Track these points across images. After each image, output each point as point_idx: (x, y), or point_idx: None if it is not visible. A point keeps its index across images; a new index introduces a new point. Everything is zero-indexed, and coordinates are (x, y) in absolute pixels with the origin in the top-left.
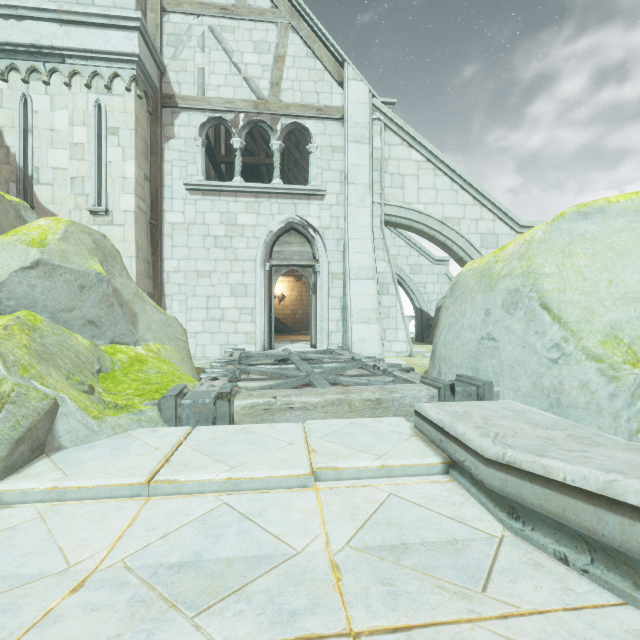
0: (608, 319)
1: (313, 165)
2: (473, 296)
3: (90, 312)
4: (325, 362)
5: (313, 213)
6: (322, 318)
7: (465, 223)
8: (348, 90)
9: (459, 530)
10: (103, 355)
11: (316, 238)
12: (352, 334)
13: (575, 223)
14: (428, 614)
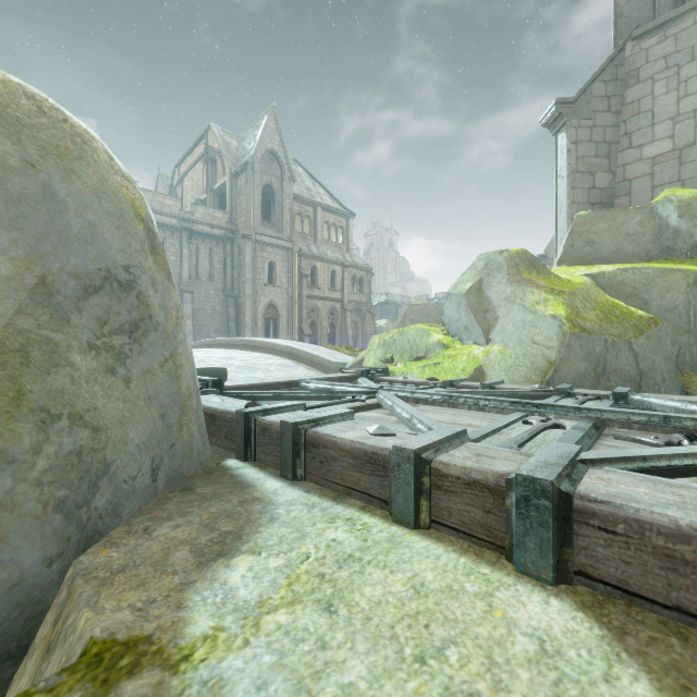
0: None
1: None
2: None
3: (464, 320)
4: (534, 423)
5: None
6: None
7: None
8: None
9: None
10: (435, 349)
11: None
12: None
13: None
14: None
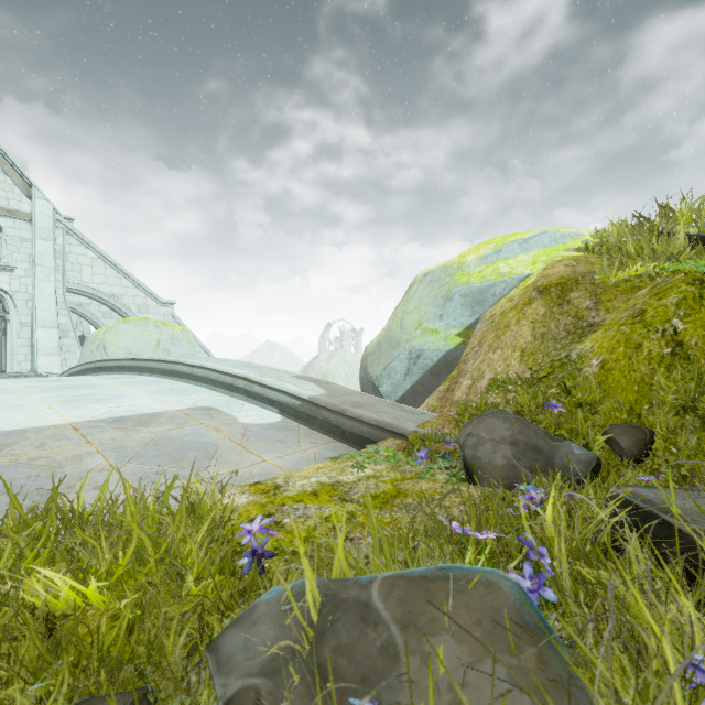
0: (120, 354)
1: (4, 248)
2: (90, 345)
3: None
4: (16, 376)
5: (4, 280)
6: (12, 352)
7: (127, 297)
8: (36, 205)
9: None
10: None
11: (7, 298)
12: (38, 362)
13: (122, 324)
14: None
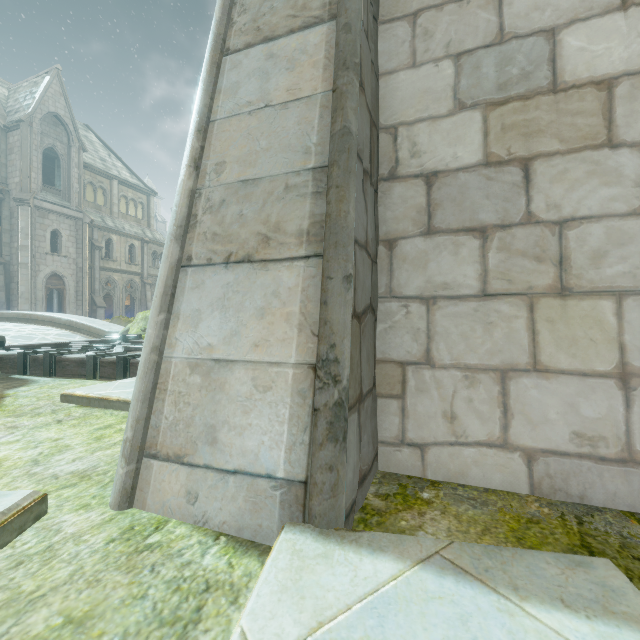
0: None
1: None
2: None
3: None
4: None
5: None
6: None
7: None
8: None
9: None
10: None
11: None
12: None
13: None
14: None
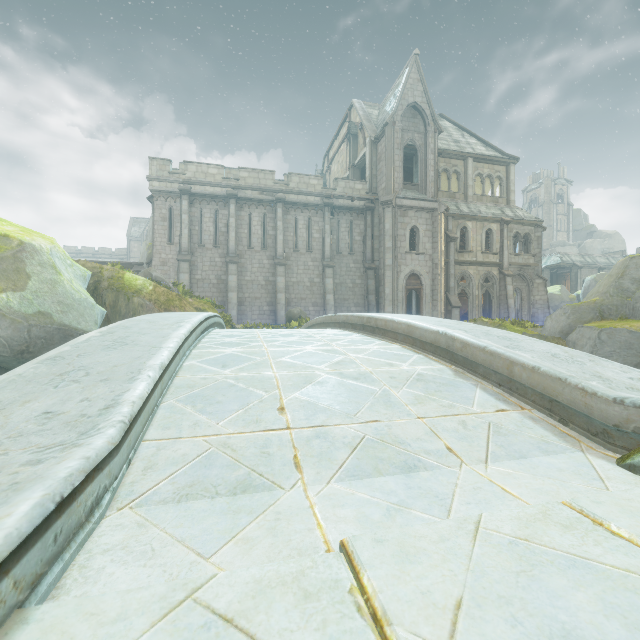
0: None
1: None
2: None
3: None
4: None
5: None
6: None
7: None
8: None
9: (163, 511)
10: None
11: None
12: None
13: None
14: (252, 436)
